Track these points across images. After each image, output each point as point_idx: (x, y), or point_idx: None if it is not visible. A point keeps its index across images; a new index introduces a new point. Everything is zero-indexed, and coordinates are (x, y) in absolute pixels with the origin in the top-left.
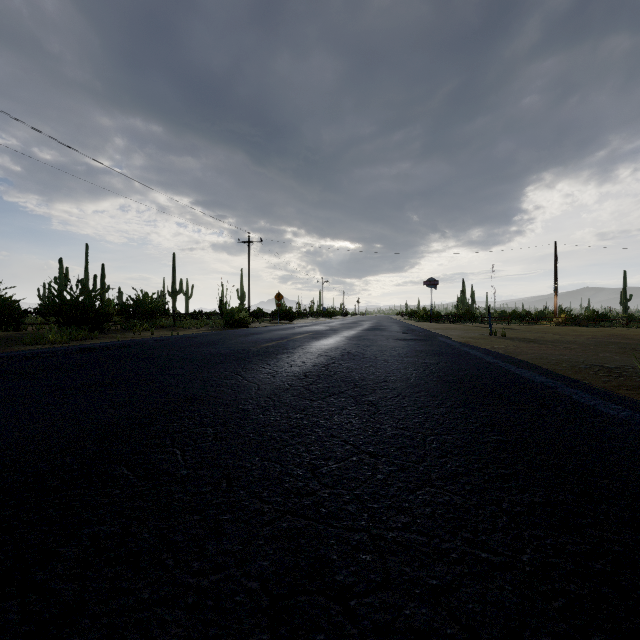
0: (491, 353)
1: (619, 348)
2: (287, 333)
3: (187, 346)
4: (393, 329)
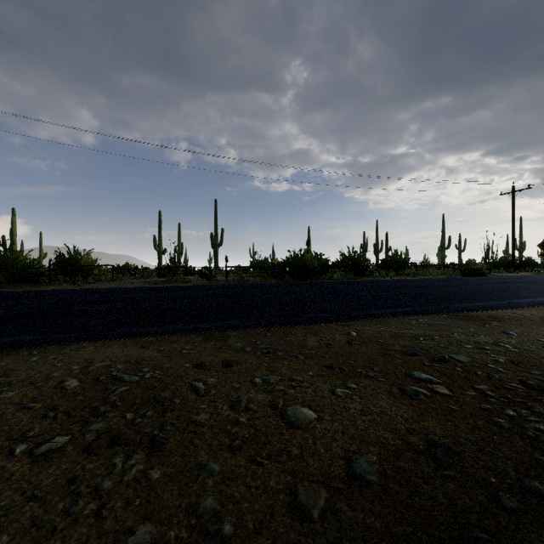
0: None
1: None
2: (493, 279)
3: (386, 282)
4: None
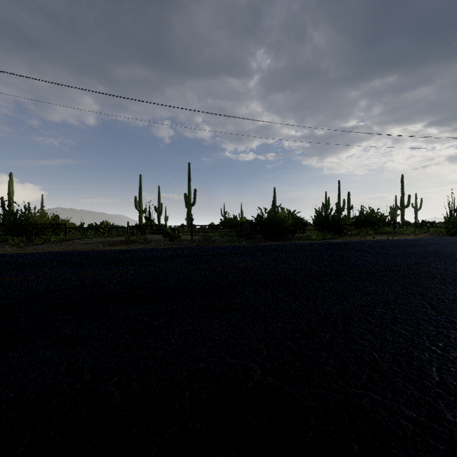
0: None
1: None
2: None
3: (389, 246)
4: None
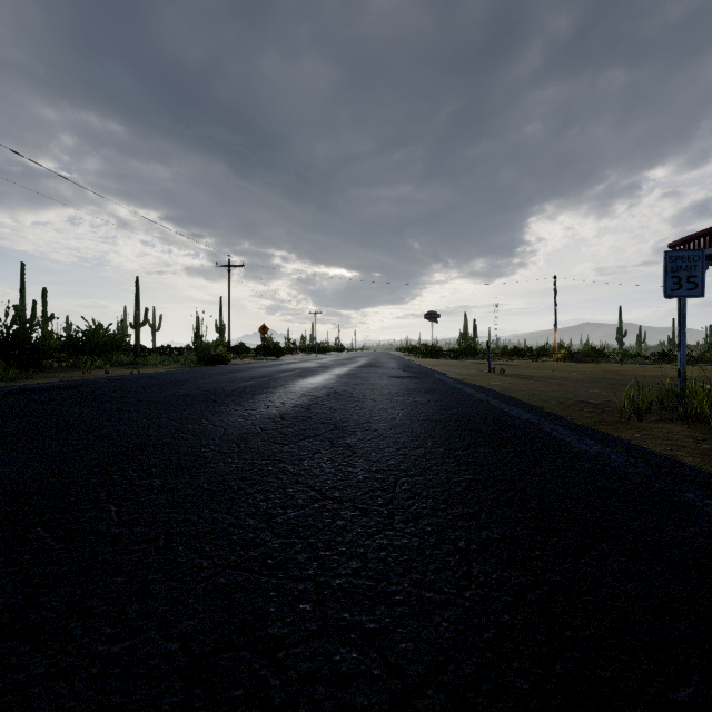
0: (485, 390)
1: (609, 384)
2: (271, 371)
3: (148, 386)
4: (390, 366)
